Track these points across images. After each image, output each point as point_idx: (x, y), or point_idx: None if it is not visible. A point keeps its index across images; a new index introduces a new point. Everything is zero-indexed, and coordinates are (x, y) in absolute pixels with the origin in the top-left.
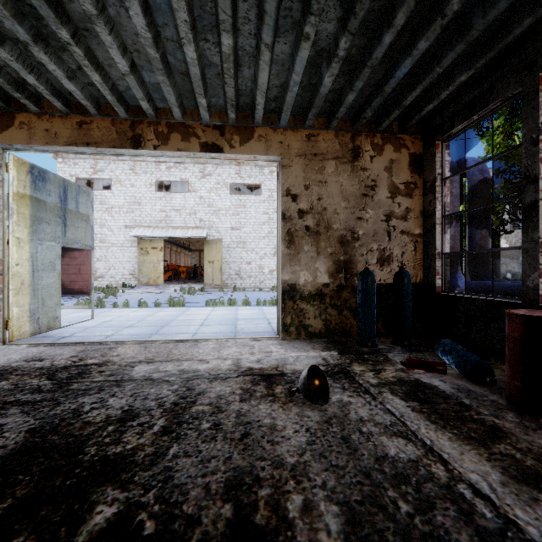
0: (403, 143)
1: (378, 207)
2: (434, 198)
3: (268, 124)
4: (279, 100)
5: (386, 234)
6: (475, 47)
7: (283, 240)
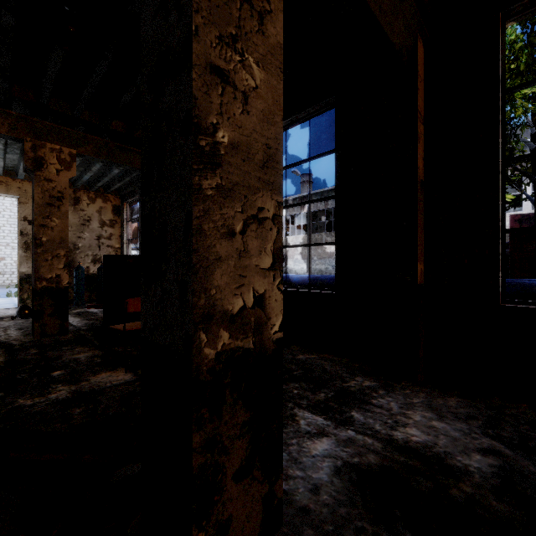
0: (109, 199)
1: (93, 231)
2: (123, 230)
3: (8, 175)
4: (15, 168)
5: (98, 246)
6: (119, 177)
7: (21, 247)
